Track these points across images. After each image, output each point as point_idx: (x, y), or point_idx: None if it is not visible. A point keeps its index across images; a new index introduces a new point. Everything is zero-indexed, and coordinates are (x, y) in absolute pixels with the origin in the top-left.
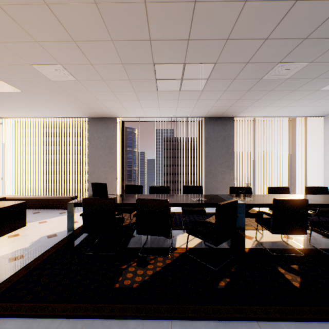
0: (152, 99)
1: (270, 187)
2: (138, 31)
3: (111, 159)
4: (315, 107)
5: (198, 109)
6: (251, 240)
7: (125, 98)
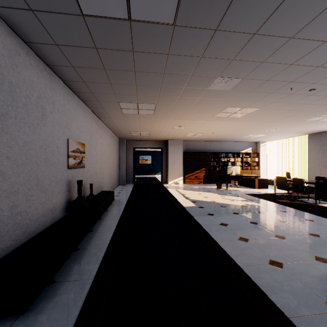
0: None
1: None
2: (284, 121)
3: (323, 160)
4: None
5: None
6: None
7: (313, 126)
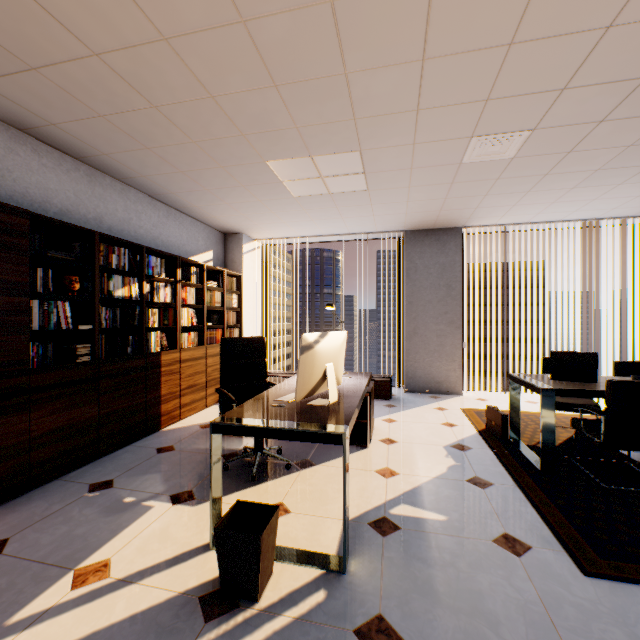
0: (606, 184)
1: None
2: None
3: (451, 307)
4: None
5: None
6: None
7: (549, 186)
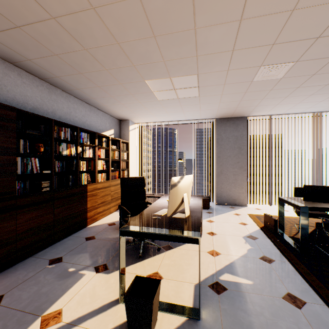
0: None
1: None
2: None
3: (241, 159)
4: None
5: None
6: None
7: (298, 94)
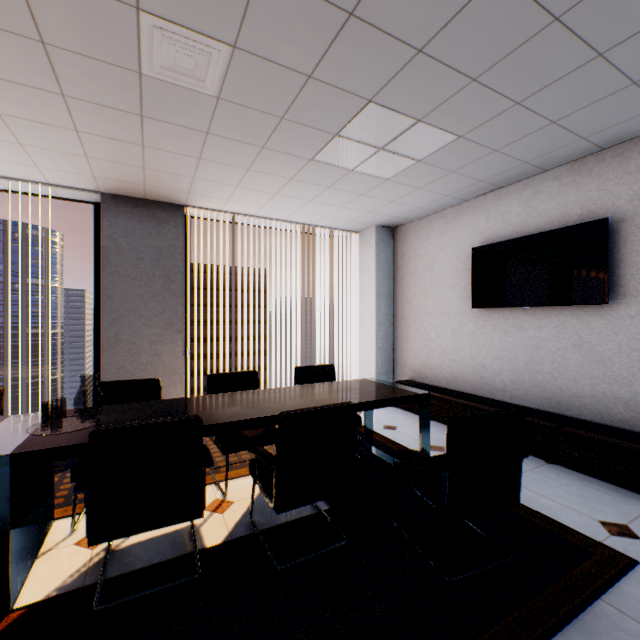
0: None
1: (212, 375)
2: None
3: None
4: (335, 207)
5: (45, 156)
6: (88, 554)
7: None
